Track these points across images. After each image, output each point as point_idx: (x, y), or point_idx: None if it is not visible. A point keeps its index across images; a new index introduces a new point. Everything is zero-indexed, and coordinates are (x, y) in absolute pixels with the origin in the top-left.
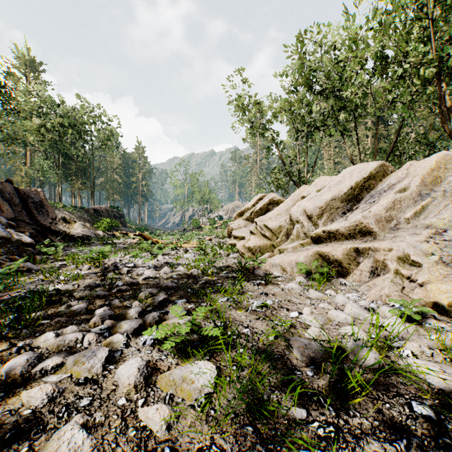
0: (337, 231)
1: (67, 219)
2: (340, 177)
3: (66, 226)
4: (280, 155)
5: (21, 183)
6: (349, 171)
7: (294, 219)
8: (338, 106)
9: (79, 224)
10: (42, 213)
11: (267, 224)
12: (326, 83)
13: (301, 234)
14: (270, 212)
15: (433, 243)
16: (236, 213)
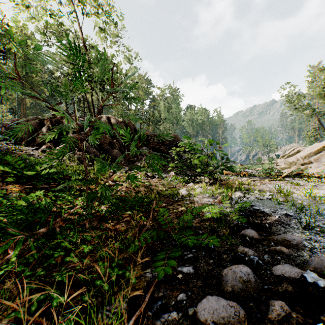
0: (305, 162)
1: None
2: (317, 145)
3: None
4: (318, 119)
5: None
6: (320, 143)
7: (298, 159)
8: None
9: None
10: None
11: (288, 160)
12: None
13: (299, 164)
14: (292, 156)
15: (317, 164)
16: (280, 156)
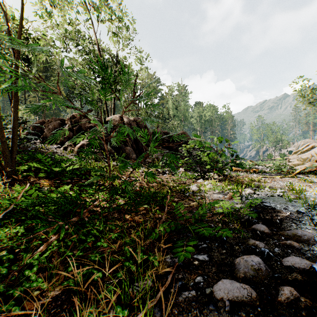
0: None
1: None
2: None
3: None
4: None
5: None
6: None
7: (312, 155)
8: None
9: None
10: None
11: (301, 157)
12: None
13: (313, 160)
14: (306, 152)
15: None
16: (293, 152)
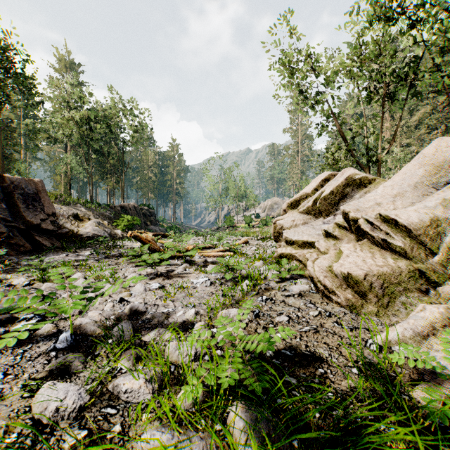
0: None
1: (80, 217)
2: None
3: (76, 224)
4: (340, 128)
5: (60, 183)
6: None
7: None
8: (447, 35)
9: (92, 222)
10: (32, 207)
11: (392, 214)
12: (424, 4)
13: None
14: (374, 191)
15: None
16: (286, 203)
